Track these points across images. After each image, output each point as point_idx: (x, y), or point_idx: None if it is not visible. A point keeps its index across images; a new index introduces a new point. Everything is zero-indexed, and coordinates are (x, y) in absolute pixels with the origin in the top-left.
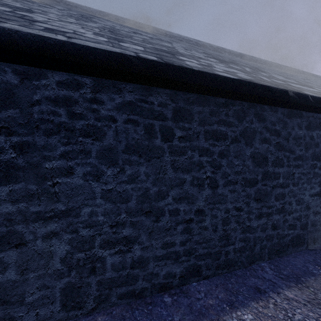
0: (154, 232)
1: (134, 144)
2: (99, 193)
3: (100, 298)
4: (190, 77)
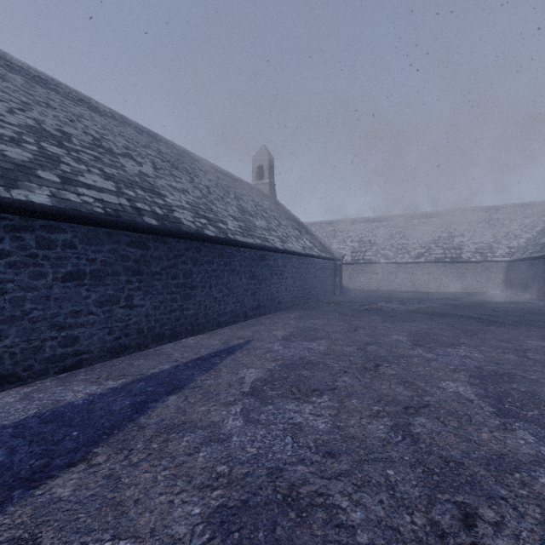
0: (544, 288)
1: (542, 270)
2: (540, 279)
3: (540, 297)
4: (543, 257)
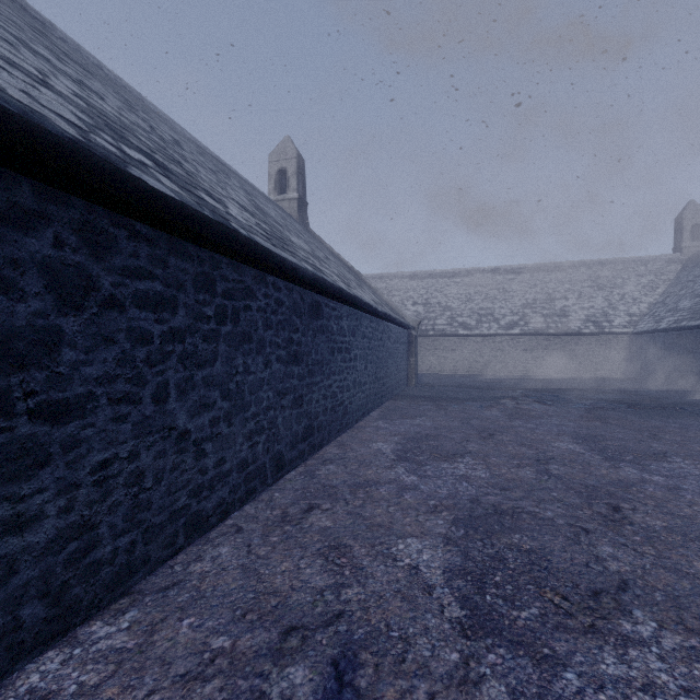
0: None
1: None
2: None
3: None
4: None
